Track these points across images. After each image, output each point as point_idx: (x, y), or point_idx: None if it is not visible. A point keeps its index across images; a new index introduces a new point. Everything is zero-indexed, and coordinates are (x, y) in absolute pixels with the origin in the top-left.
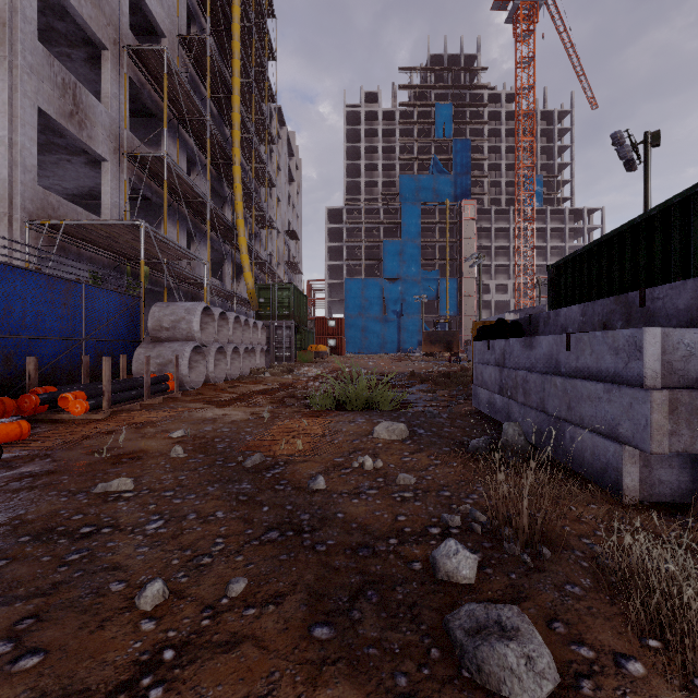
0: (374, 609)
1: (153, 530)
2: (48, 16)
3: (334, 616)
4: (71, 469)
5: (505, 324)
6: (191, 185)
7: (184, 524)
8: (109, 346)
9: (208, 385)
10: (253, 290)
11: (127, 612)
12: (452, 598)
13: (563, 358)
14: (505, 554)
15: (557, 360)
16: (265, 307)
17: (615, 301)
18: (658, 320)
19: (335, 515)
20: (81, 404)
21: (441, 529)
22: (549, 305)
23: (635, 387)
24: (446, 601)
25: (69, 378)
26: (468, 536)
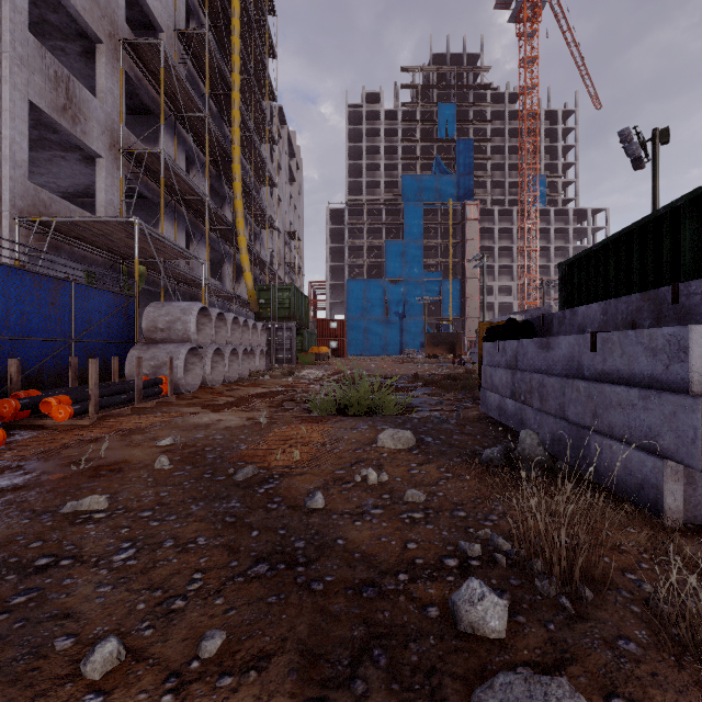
0: (383, 677)
1: (121, 562)
2: (41, 8)
3: (331, 689)
4: (42, 483)
5: (516, 324)
6: (189, 183)
7: (159, 553)
8: (101, 347)
9: (205, 388)
10: (253, 291)
11: (68, 682)
12: (479, 660)
13: (586, 360)
14: (538, 595)
15: (580, 362)
16: (265, 308)
17: (642, 298)
18: (694, 317)
19: (334, 541)
20: (64, 409)
21: (458, 560)
22: (560, 305)
23: (679, 394)
24: (473, 665)
25: (57, 382)
26: (491, 569)
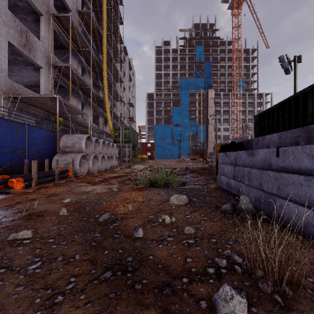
0: None
1: (32, 270)
2: None
3: None
4: (1, 223)
5: (235, 144)
6: (83, 80)
7: (53, 264)
8: (40, 155)
9: (89, 174)
10: (112, 129)
11: None
12: None
13: (273, 161)
14: (261, 292)
15: (270, 162)
16: (118, 137)
17: (300, 130)
18: None
19: (148, 257)
20: (20, 184)
21: (214, 269)
22: (255, 135)
23: None
24: None
25: (19, 171)
26: (233, 275)
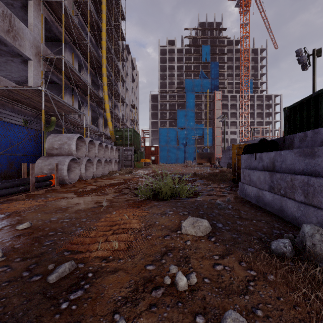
0: None
1: None
2: None
3: None
4: None
5: (267, 142)
6: (79, 76)
7: None
8: (18, 158)
9: (81, 181)
10: (112, 131)
11: None
12: None
13: None
14: None
15: None
16: (119, 140)
17: None
18: None
19: None
20: None
21: None
22: (285, 133)
23: None
24: None
25: None
26: None
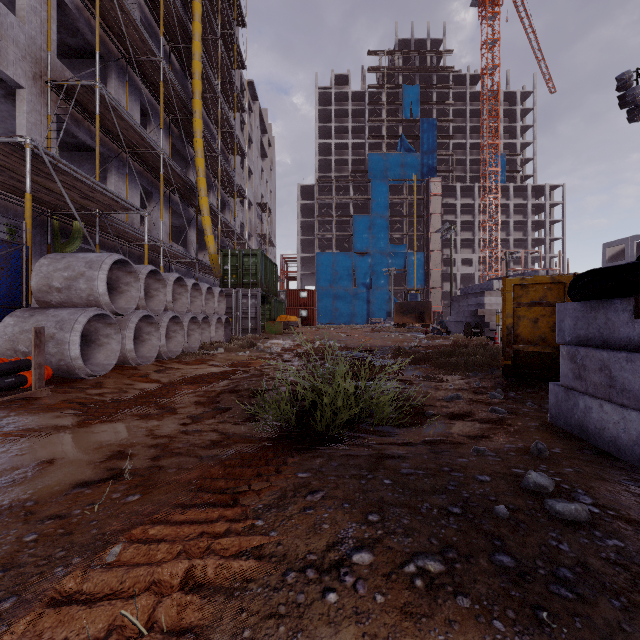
0: None
1: None
2: None
3: None
4: None
5: None
6: (138, 131)
7: None
8: None
9: (125, 369)
10: (215, 255)
11: None
12: None
13: None
14: None
15: None
16: (230, 274)
17: None
18: None
19: None
20: None
21: None
22: None
23: None
24: None
25: None
26: None
